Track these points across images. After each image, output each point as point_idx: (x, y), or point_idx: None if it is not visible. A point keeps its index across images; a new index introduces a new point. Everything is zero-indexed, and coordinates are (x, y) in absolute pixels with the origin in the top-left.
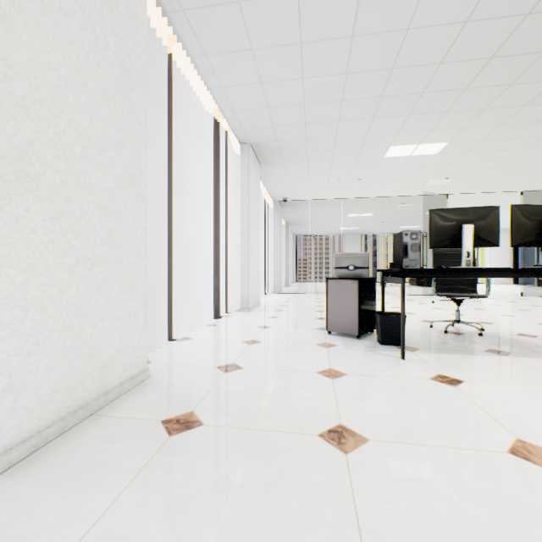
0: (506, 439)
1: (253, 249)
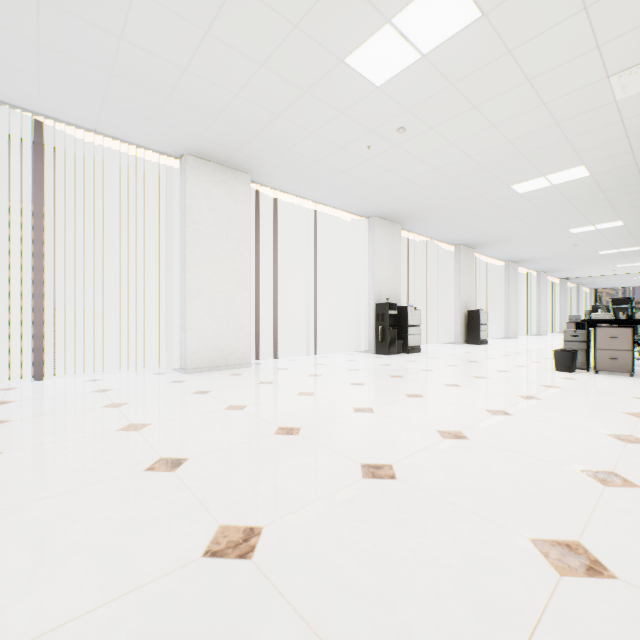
0: None
1: (542, 311)
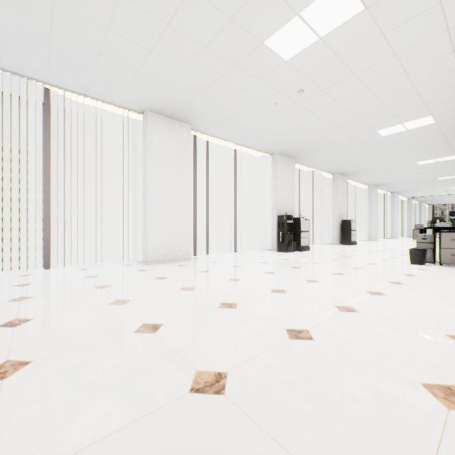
0: None
1: (395, 221)
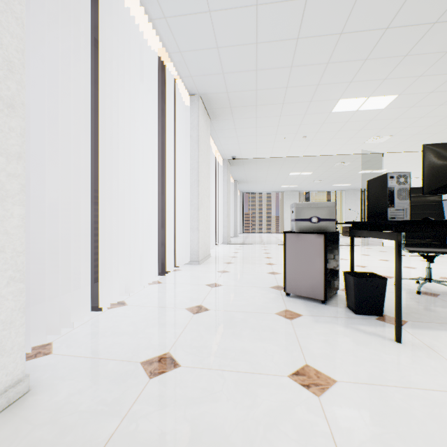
0: None
1: (203, 202)
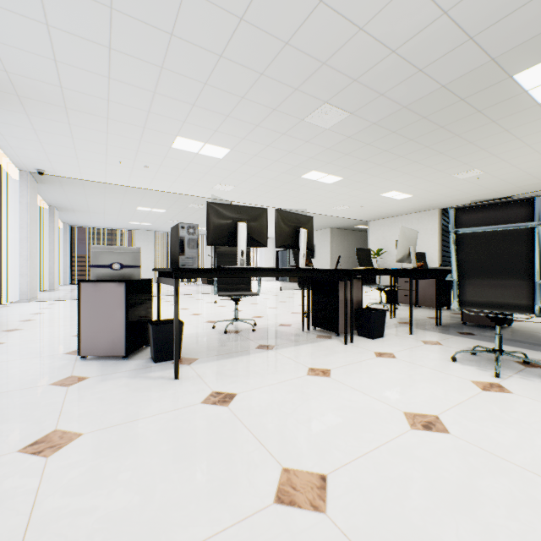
0: (274, 476)
1: None
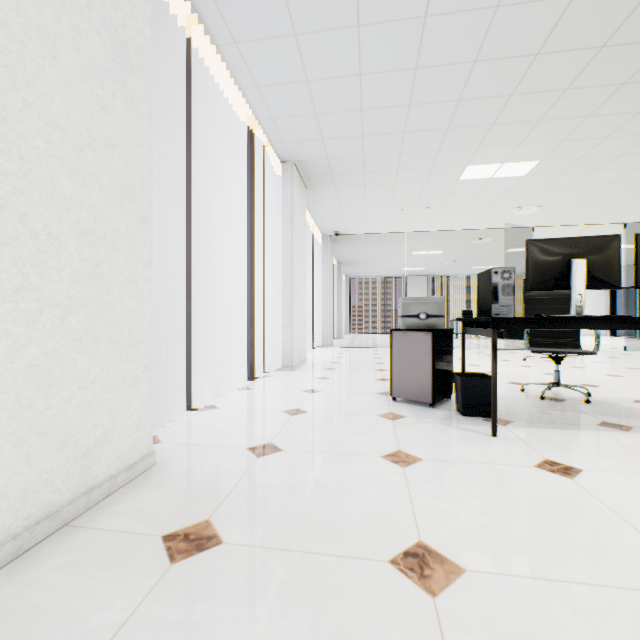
0: None
1: (298, 293)
